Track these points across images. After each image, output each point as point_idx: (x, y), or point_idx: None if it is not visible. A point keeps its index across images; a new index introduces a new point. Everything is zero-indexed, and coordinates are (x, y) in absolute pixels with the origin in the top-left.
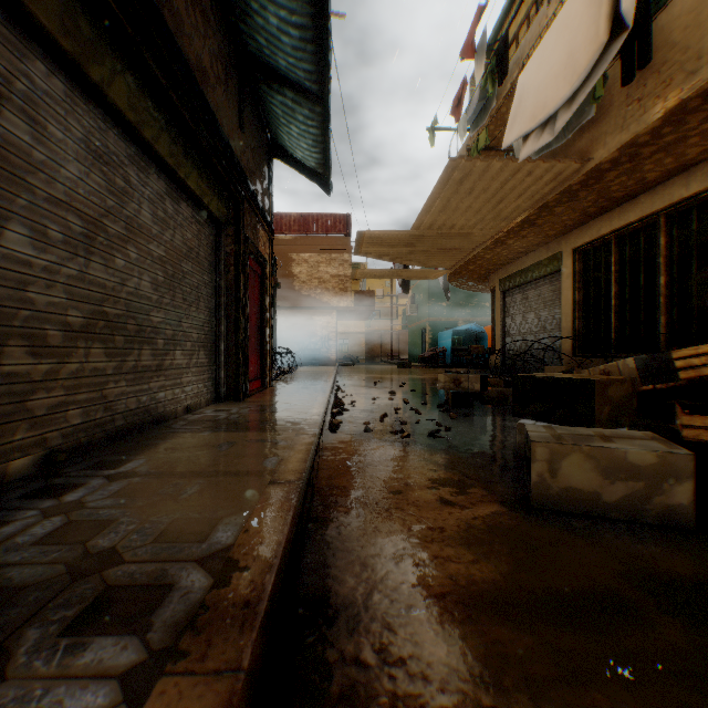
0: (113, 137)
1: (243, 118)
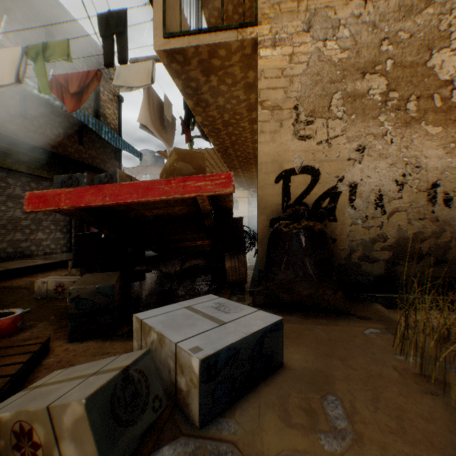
0: (1, 172)
1: (83, 140)
